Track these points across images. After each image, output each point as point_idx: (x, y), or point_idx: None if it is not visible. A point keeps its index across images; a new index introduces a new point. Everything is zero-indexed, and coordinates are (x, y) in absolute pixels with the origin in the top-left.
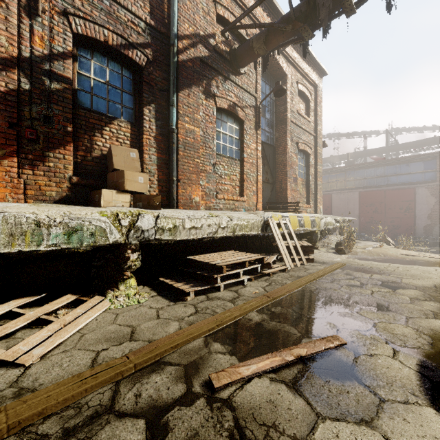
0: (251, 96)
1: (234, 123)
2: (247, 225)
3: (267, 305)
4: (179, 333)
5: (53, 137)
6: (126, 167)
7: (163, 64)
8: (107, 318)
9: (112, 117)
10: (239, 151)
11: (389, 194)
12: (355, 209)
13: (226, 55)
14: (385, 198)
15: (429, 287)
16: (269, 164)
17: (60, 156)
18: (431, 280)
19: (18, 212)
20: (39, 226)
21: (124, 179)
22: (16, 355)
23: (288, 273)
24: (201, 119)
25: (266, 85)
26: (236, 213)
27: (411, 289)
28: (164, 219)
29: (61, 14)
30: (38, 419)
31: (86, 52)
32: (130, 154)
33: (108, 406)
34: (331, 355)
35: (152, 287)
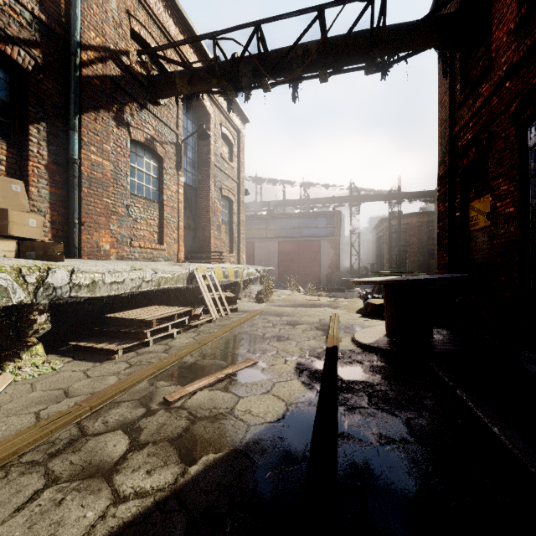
0: (171, 131)
1: (152, 159)
2: (173, 278)
3: (198, 350)
4: (123, 381)
5: None
6: (6, 204)
7: (59, 74)
8: (21, 389)
9: None
10: (158, 192)
11: (302, 245)
12: (275, 258)
13: (143, 80)
14: (299, 248)
15: (316, 322)
16: (191, 208)
17: None
18: (319, 317)
19: None
20: None
21: (8, 221)
22: None
23: (214, 323)
24: (111, 150)
25: (188, 120)
26: (159, 265)
27: (305, 324)
28: (81, 274)
29: None
30: (13, 458)
31: None
32: (12, 186)
33: (81, 435)
34: (248, 371)
35: (61, 354)
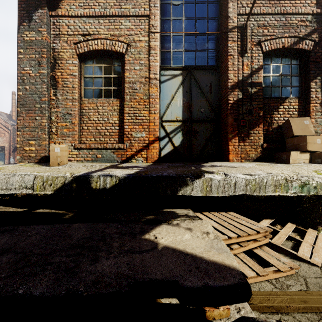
0: None
1: None
2: None
3: None
4: None
5: (252, 122)
6: (302, 133)
7: None
8: None
9: (284, 98)
10: None
11: None
12: None
13: None
14: None
15: None
16: None
17: (256, 132)
18: None
19: (276, 173)
20: (286, 181)
21: (306, 142)
22: (306, 257)
23: None
24: None
25: None
26: None
27: None
28: None
29: (256, 45)
30: None
31: (267, 60)
32: (304, 122)
33: None
34: None
35: None
